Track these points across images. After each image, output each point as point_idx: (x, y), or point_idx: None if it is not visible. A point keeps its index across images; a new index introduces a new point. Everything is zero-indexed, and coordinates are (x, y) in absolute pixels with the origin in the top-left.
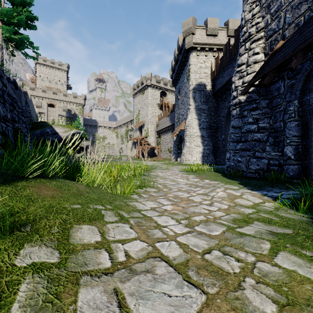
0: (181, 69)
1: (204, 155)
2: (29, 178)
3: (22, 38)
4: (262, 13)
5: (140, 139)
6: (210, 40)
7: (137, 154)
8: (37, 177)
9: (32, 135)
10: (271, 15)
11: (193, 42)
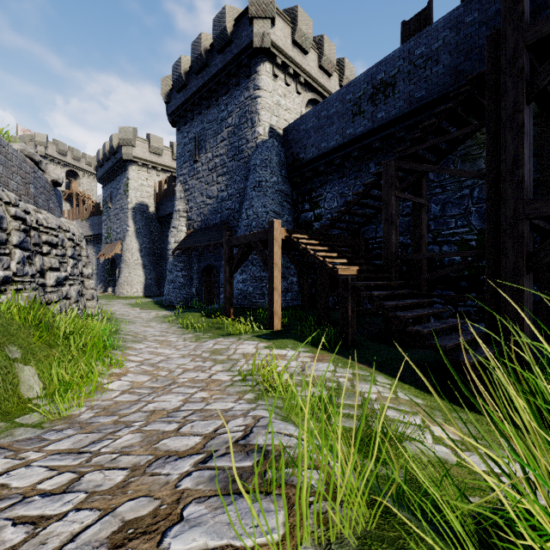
0: (115, 172)
1: (146, 285)
2: None
3: None
4: (186, 201)
5: None
6: (153, 158)
7: None
8: None
9: None
10: (189, 207)
11: (133, 155)
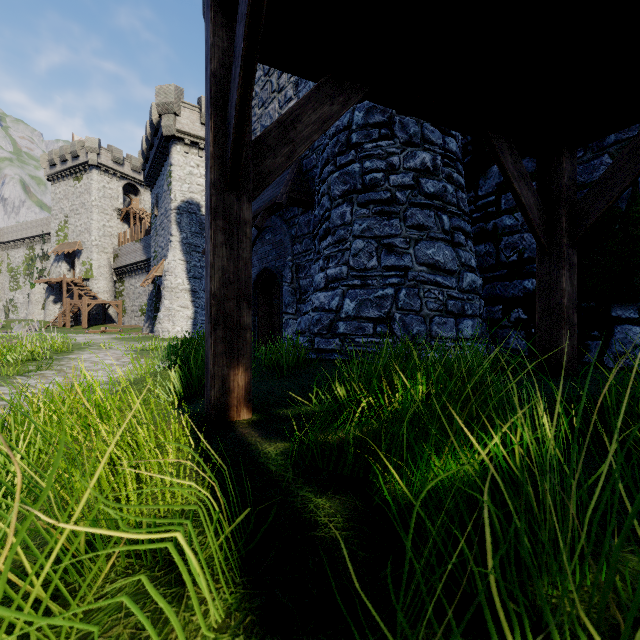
0: (159, 162)
1: (196, 322)
2: None
3: None
4: None
5: (70, 282)
6: None
7: (59, 318)
8: None
9: None
10: None
11: (176, 128)
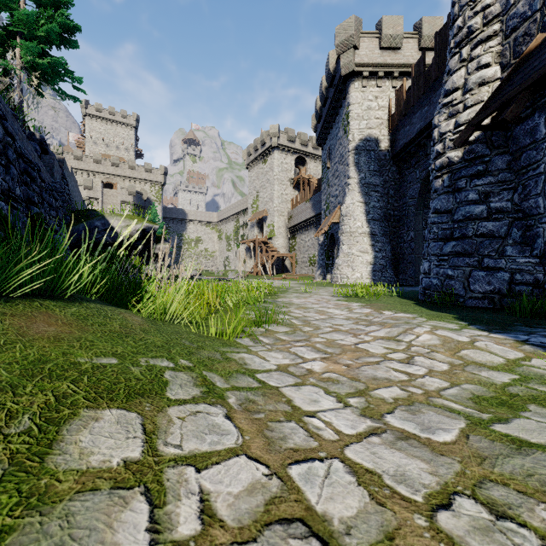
0: (332, 113)
1: (375, 268)
2: (16, 297)
3: (53, 64)
4: None
5: (260, 241)
6: (386, 58)
7: (254, 269)
8: (39, 297)
9: (71, 233)
10: None
11: (355, 62)
